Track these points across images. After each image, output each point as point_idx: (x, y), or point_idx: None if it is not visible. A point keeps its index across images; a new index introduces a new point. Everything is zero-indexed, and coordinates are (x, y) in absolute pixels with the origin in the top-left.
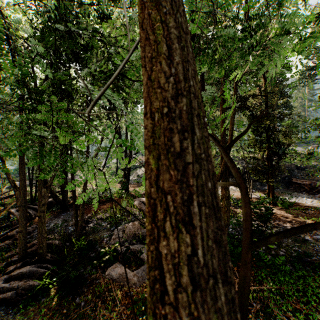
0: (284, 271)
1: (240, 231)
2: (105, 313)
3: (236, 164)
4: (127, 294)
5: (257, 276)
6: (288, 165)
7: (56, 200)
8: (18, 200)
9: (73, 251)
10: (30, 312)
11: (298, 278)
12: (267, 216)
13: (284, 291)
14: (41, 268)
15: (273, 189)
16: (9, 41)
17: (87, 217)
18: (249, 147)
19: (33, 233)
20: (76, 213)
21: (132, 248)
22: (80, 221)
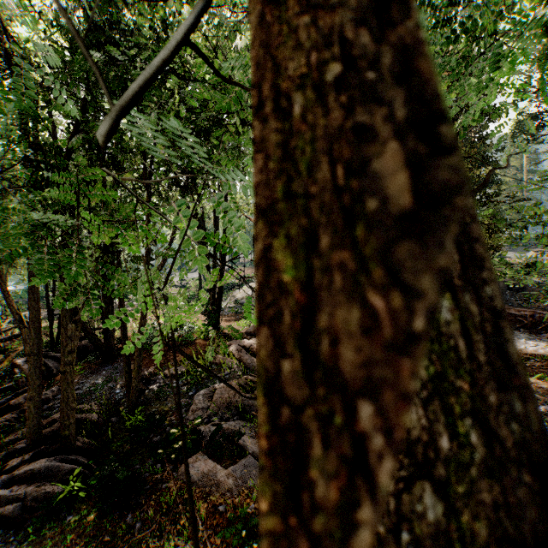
0: None
1: None
2: (178, 543)
3: None
4: (216, 509)
5: None
6: None
7: (94, 343)
8: (26, 344)
9: (122, 433)
10: (46, 540)
11: None
12: None
13: None
14: (66, 463)
15: None
16: (11, 66)
17: (147, 373)
18: None
19: (53, 400)
20: (129, 367)
21: (225, 427)
22: (135, 380)
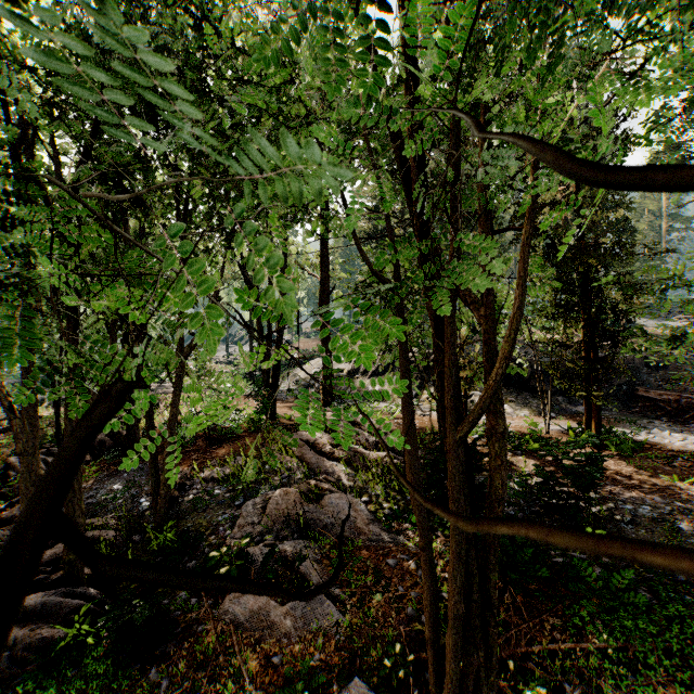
0: (634, 604)
1: (527, 509)
2: None
3: (513, 357)
4: (270, 660)
5: (571, 617)
6: (628, 359)
7: (112, 437)
8: (18, 440)
9: (147, 556)
10: None
11: (667, 621)
12: (589, 475)
13: (637, 655)
14: (71, 598)
15: (597, 413)
16: None
17: (181, 476)
18: (544, 318)
19: None
20: (156, 469)
21: (281, 548)
22: (164, 486)
